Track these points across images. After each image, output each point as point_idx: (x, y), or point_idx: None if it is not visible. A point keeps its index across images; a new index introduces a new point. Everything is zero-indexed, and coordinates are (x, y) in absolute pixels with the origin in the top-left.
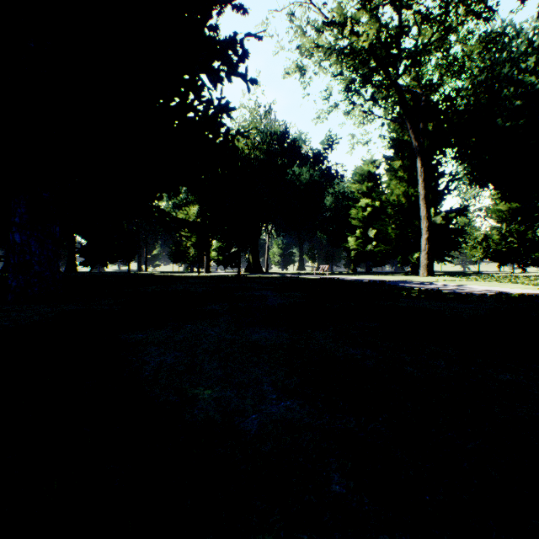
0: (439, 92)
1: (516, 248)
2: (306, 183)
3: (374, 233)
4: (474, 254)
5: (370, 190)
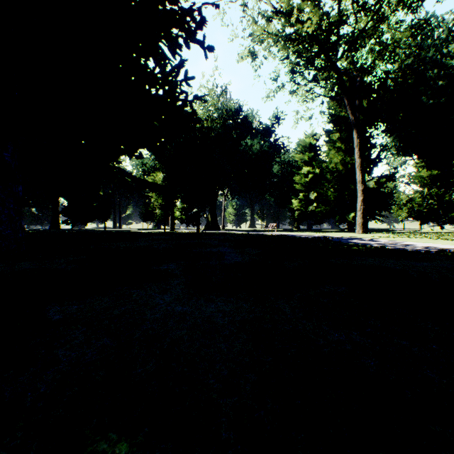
0: (371, 74)
1: (436, 208)
2: (257, 153)
3: (314, 196)
4: (400, 214)
5: (311, 159)
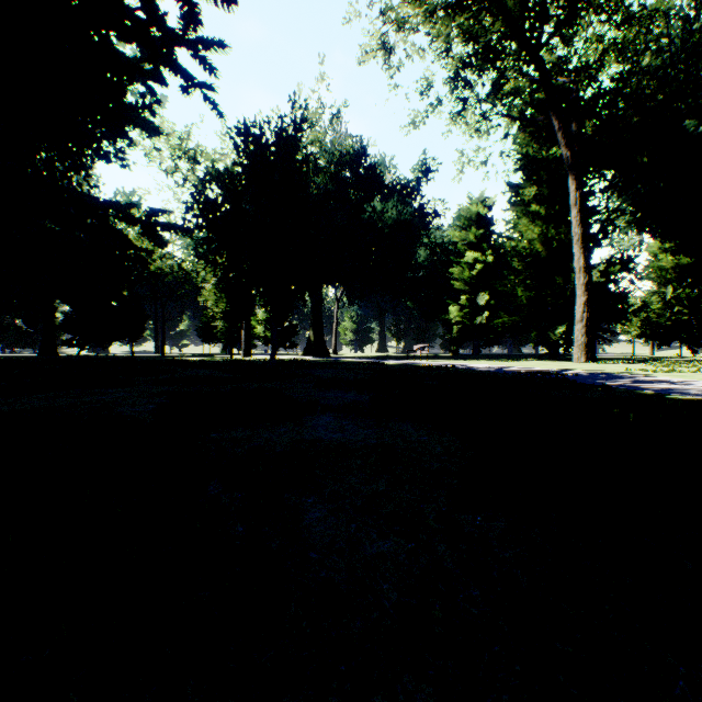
0: (595, 81)
1: (685, 320)
2: (392, 224)
3: (485, 300)
4: (627, 330)
5: (480, 240)
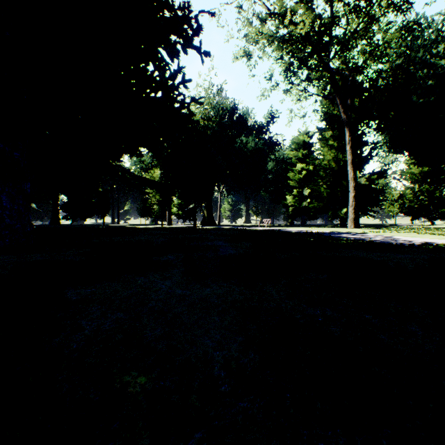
0: (363, 73)
1: (426, 204)
2: (252, 150)
3: (308, 192)
4: (391, 210)
5: (305, 156)
